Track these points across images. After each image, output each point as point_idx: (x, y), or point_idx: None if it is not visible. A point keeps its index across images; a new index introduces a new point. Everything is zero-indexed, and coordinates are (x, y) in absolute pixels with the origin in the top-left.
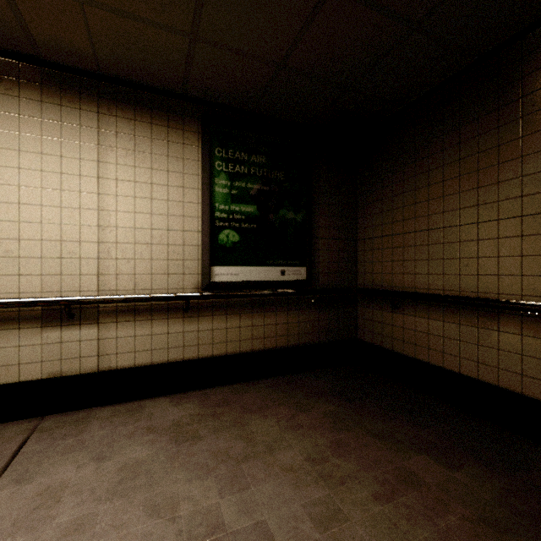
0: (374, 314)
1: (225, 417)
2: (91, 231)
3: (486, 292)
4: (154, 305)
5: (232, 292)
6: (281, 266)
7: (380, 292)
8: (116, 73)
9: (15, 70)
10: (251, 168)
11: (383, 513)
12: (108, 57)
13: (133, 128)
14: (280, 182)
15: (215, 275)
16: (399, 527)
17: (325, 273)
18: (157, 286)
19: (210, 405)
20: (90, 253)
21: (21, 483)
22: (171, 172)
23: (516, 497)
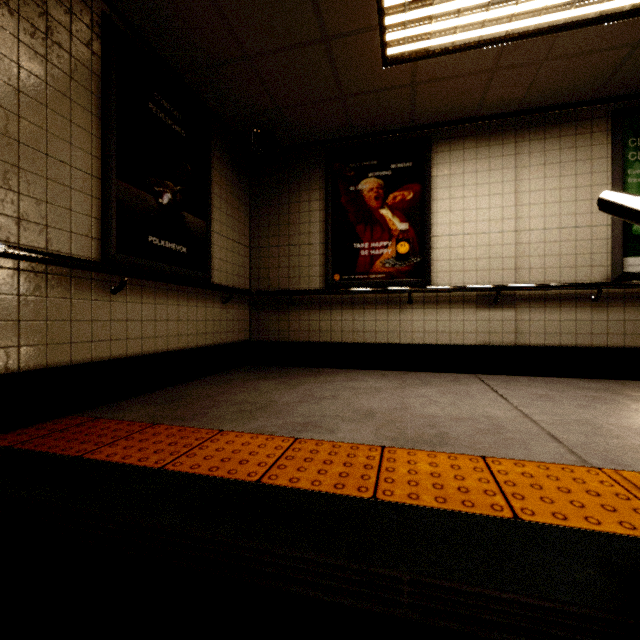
0: None
1: None
2: (510, 236)
3: None
4: (562, 295)
5: None
6: None
7: None
8: (532, 105)
9: (460, 131)
10: None
11: None
12: (534, 95)
13: (543, 146)
14: None
15: (627, 267)
16: None
17: None
18: (565, 278)
19: (632, 386)
20: (508, 253)
21: (510, 390)
22: (578, 174)
23: None
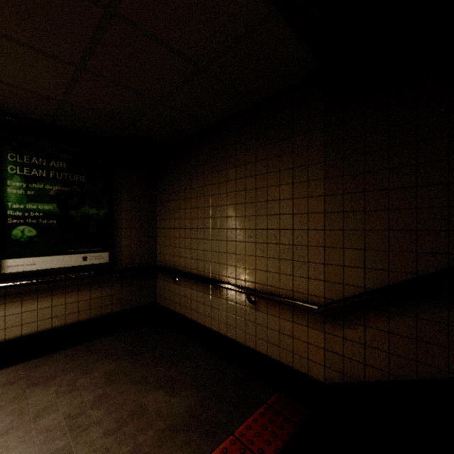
0: (166, 284)
1: (5, 396)
2: None
3: (214, 273)
4: None
5: (25, 282)
6: (83, 253)
7: (165, 269)
8: None
9: None
10: (50, 172)
11: (104, 444)
12: None
13: None
14: (82, 184)
15: (7, 267)
16: (109, 451)
17: (128, 255)
18: None
19: None
20: None
21: None
22: None
23: (199, 405)
